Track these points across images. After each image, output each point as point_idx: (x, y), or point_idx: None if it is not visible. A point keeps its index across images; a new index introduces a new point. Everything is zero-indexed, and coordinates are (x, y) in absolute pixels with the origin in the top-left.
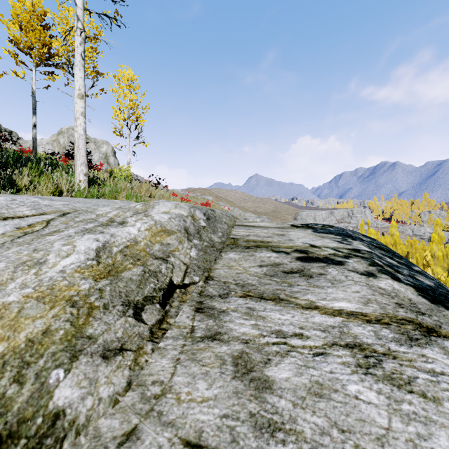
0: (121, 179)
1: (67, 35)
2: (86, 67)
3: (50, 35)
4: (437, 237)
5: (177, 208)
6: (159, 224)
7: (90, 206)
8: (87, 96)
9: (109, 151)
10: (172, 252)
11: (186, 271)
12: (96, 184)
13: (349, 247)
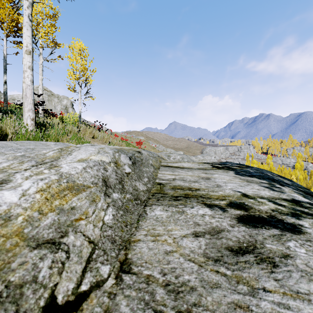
0: (70, 124)
1: (19, 1)
2: (46, 38)
3: (18, 13)
4: (299, 165)
5: (99, 154)
6: (66, 178)
7: (4, 151)
8: (48, 61)
9: (69, 104)
10: (75, 222)
11: (91, 257)
12: (45, 128)
13: (284, 196)
